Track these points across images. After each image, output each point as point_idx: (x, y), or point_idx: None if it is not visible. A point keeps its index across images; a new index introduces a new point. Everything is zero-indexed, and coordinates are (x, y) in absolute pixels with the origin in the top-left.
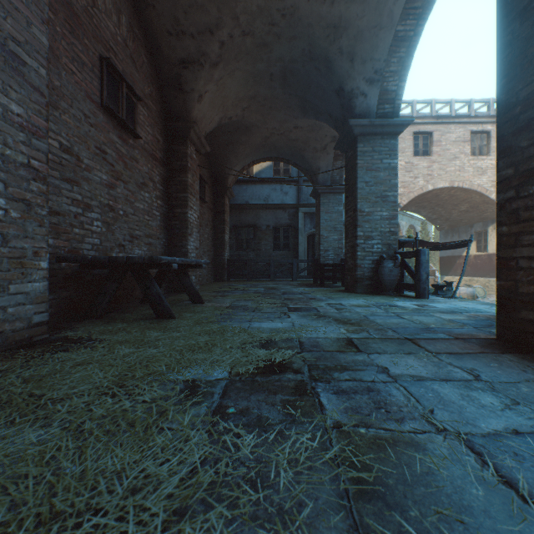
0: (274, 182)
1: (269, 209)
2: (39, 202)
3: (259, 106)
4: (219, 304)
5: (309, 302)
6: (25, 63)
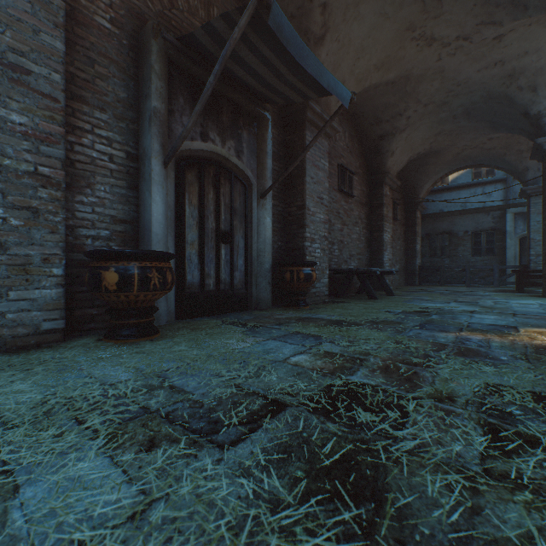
0: (457, 202)
1: (467, 215)
2: (326, 248)
3: (445, 136)
4: (405, 297)
5: (478, 300)
6: (323, 199)
